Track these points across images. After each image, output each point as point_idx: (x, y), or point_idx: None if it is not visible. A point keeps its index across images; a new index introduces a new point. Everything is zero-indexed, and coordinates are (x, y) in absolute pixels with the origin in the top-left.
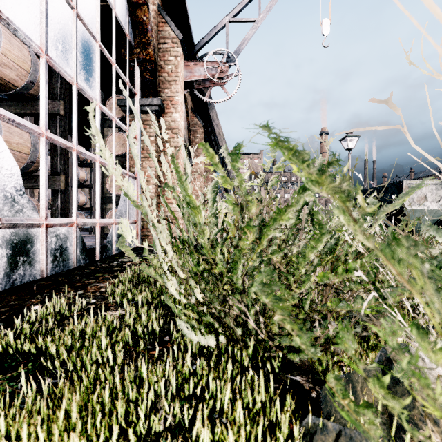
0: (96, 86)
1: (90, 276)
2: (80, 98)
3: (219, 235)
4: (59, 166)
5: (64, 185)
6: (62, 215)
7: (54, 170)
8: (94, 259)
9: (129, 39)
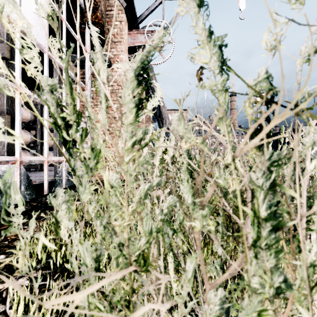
0: (44, 35)
1: (24, 215)
2: (49, 63)
3: (155, 192)
4: (6, 106)
5: (10, 125)
6: (9, 153)
7: (0, 111)
8: (43, 193)
9: (80, 3)
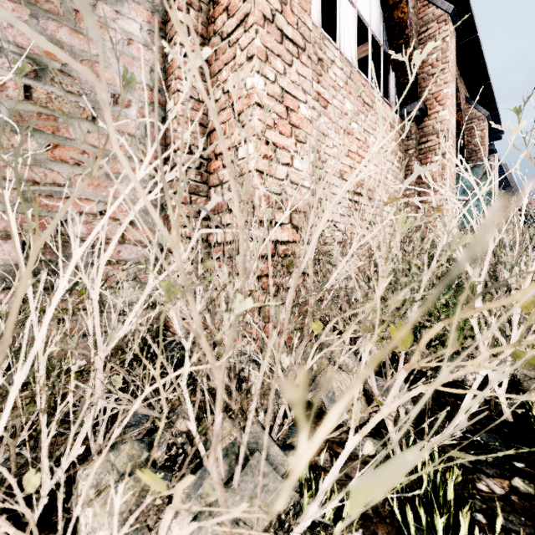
0: None
1: None
2: None
3: None
4: None
5: None
6: None
7: None
8: None
9: None
